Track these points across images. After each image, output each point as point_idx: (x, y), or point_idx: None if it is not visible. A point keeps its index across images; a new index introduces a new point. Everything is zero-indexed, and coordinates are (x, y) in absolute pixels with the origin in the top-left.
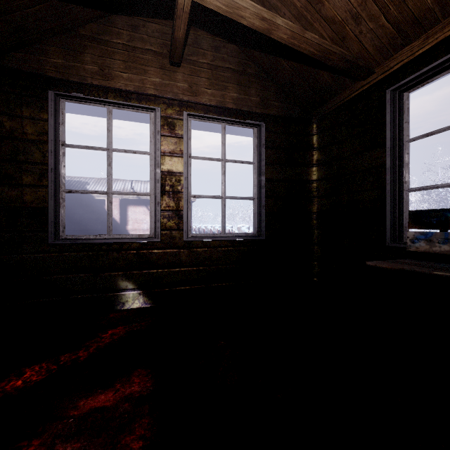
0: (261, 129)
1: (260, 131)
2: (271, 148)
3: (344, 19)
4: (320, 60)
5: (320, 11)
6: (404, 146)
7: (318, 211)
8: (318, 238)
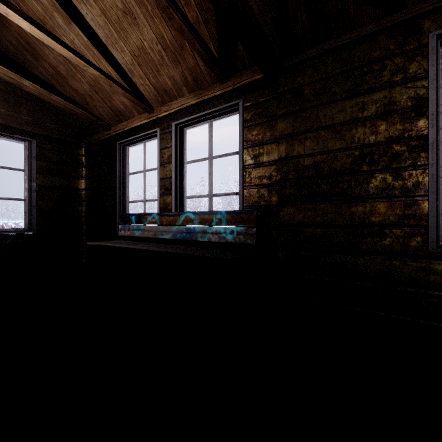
0: (32, 144)
1: (31, 146)
2: (42, 161)
3: (84, 94)
4: (71, 112)
5: (68, 82)
6: (127, 177)
7: (87, 212)
8: (87, 230)
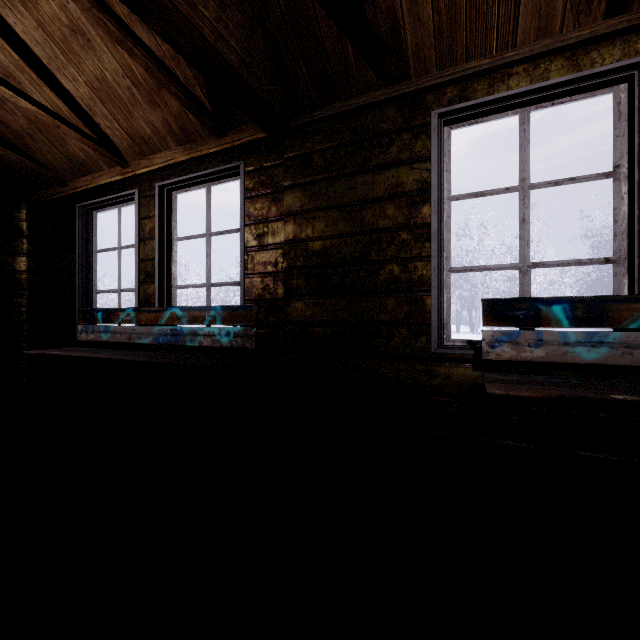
0: None
1: None
2: None
3: (21, 131)
4: None
5: None
6: (94, 255)
7: (30, 306)
8: (30, 334)
